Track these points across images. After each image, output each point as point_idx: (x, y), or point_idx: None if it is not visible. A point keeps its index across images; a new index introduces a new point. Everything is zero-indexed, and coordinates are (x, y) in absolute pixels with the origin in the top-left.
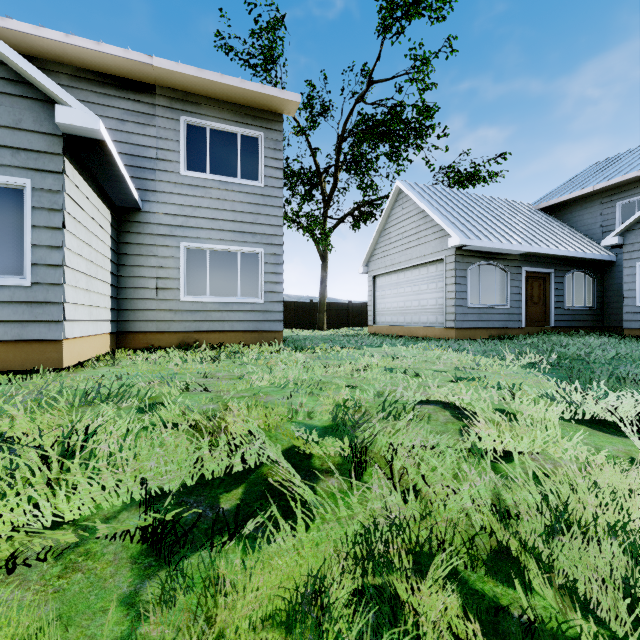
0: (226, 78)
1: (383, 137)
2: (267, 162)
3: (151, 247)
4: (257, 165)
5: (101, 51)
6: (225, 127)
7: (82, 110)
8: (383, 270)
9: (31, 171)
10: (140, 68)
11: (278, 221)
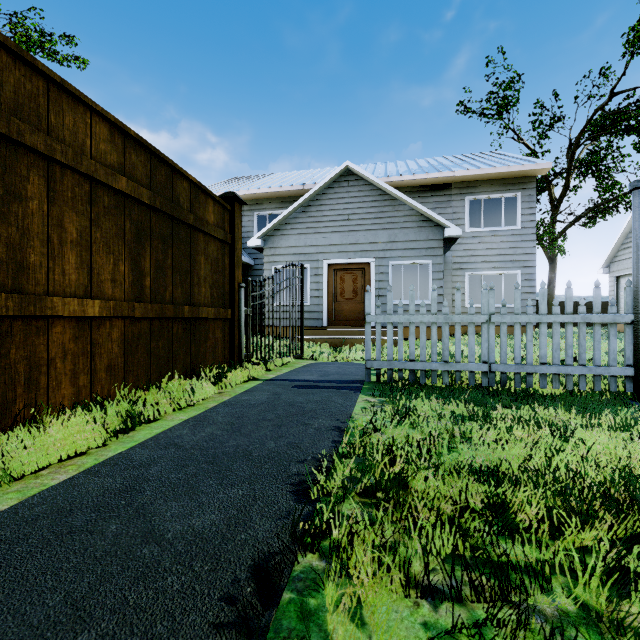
0: (498, 169)
1: (629, 131)
2: (523, 212)
3: (449, 277)
4: (515, 215)
5: (429, 178)
6: (493, 196)
7: (455, 228)
8: (629, 271)
9: (432, 256)
10: (446, 179)
11: (531, 250)
